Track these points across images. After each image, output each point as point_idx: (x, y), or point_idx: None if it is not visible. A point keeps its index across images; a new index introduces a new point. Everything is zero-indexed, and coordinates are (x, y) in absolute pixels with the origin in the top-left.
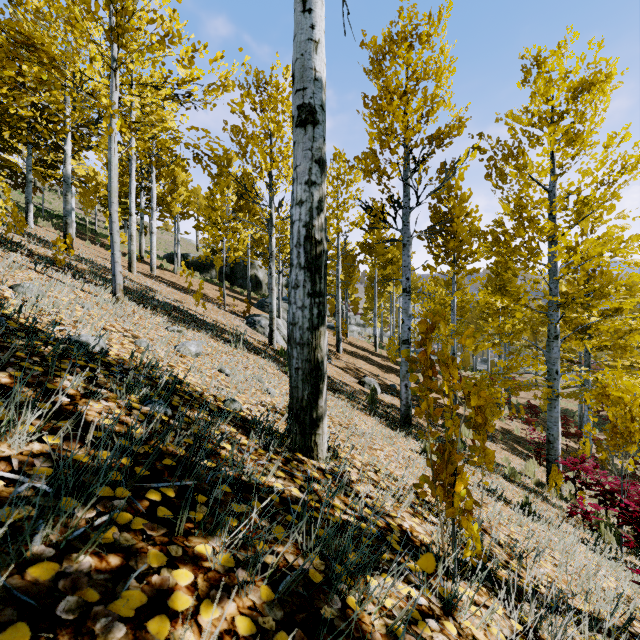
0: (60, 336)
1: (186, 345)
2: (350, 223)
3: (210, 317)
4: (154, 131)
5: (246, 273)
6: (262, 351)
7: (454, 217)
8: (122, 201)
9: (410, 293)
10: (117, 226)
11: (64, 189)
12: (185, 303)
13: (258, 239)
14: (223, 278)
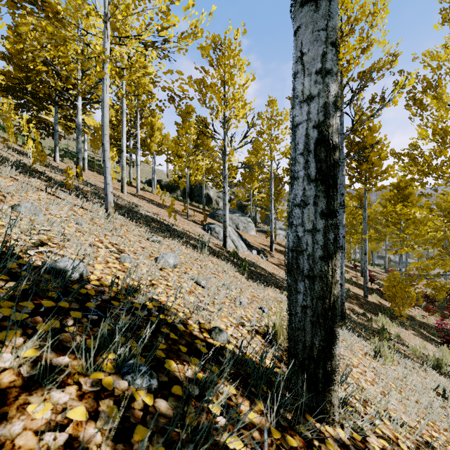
0: (37, 262)
1: (165, 257)
2: (281, 153)
3: (179, 226)
4: (138, 74)
5: (201, 192)
6: (219, 253)
7: (366, 145)
8: (117, 144)
9: (344, 206)
10: (108, 154)
11: (76, 133)
12: (160, 215)
13: (209, 168)
14: (187, 196)
